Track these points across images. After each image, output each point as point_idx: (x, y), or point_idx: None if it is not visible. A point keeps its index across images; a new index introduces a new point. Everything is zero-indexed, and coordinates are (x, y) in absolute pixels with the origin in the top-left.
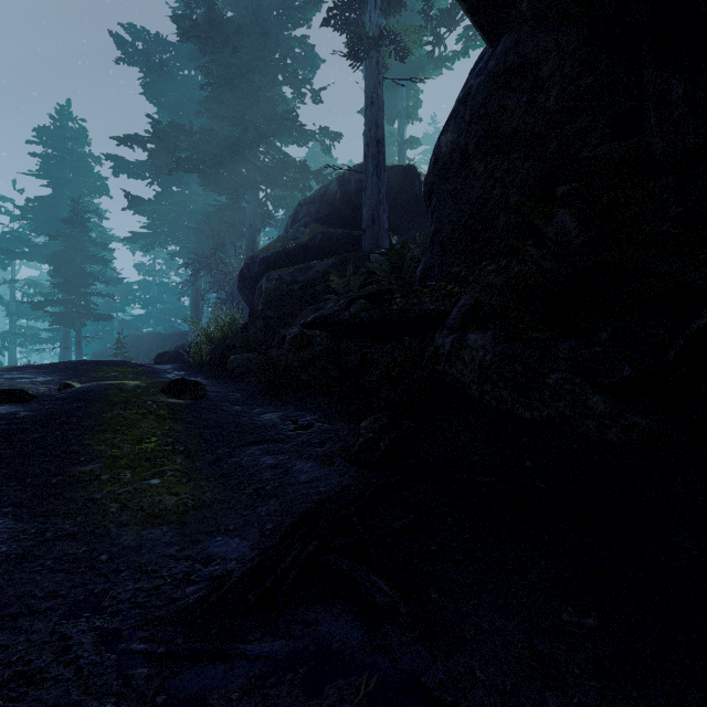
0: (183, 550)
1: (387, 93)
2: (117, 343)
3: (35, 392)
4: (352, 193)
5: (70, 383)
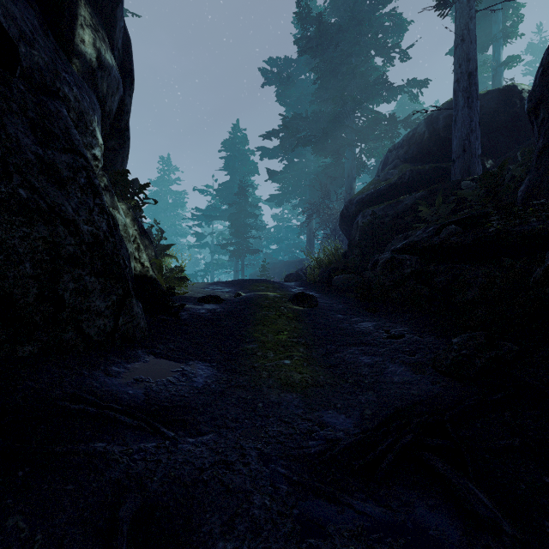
0: (306, 413)
1: (478, 24)
2: (262, 267)
3: (224, 297)
4: (441, 130)
5: (239, 293)
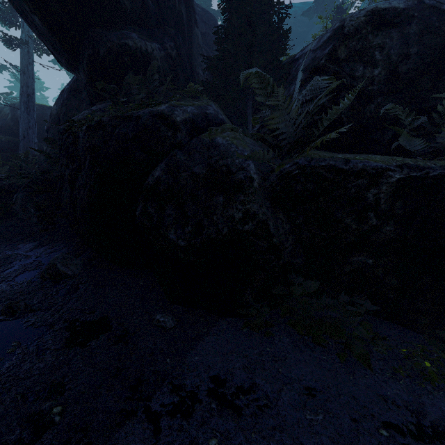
0: None
1: None
2: None
3: None
4: (19, 117)
5: None
